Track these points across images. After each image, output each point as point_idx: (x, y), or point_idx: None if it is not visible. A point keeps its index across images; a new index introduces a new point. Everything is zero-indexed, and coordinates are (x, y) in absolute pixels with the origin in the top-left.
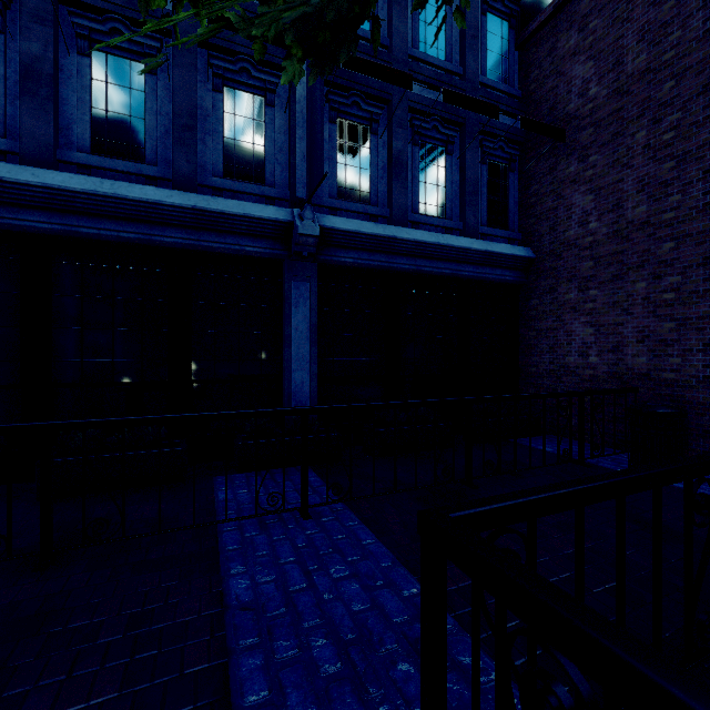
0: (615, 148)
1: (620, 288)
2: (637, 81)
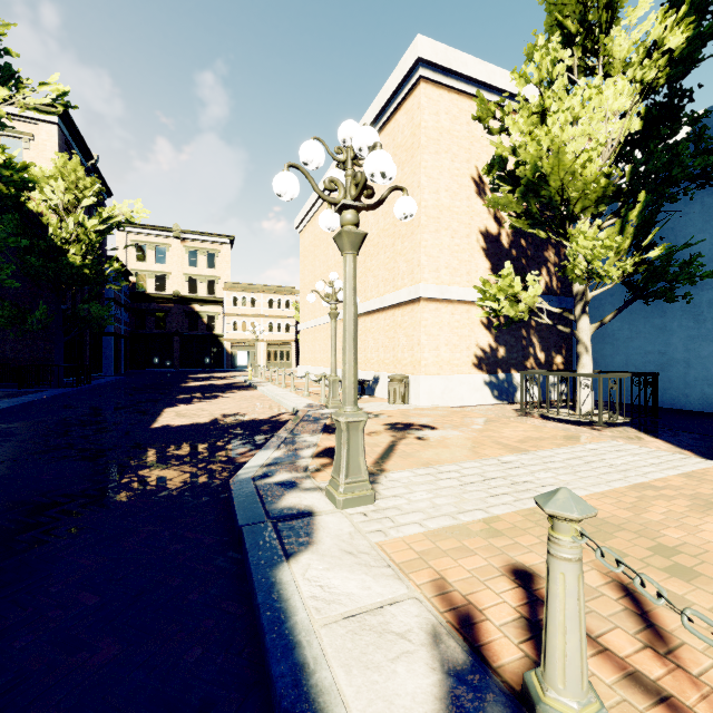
0: (3, 290)
1: (5, 334)
2: (11, 275)
